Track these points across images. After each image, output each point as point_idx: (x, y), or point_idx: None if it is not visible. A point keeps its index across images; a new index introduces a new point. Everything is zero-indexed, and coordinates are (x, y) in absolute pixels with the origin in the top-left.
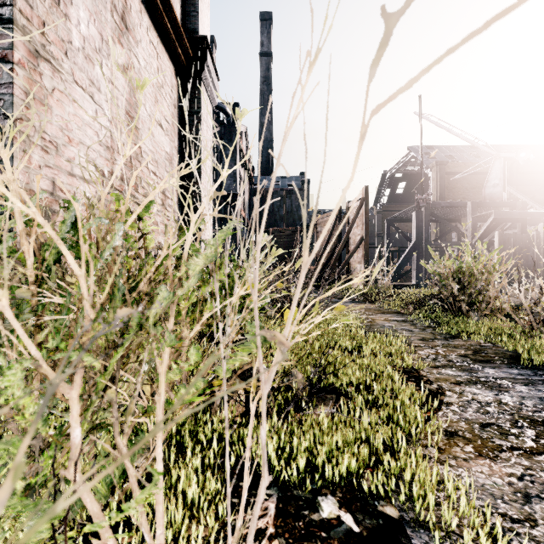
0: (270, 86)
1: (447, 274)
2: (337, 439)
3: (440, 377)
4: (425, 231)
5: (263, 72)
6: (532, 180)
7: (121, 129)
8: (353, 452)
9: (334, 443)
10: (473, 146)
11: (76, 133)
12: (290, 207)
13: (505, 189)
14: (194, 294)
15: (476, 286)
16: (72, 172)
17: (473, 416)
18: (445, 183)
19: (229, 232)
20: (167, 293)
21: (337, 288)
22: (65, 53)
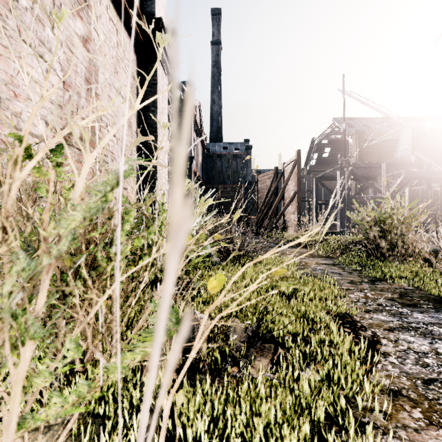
0: (220, 69)
1: (369, 223)
2: (276, 406)
3: (373, 323)
4: (347, 187)
5: (214, 57)
6: (435, 145)
7: (81, 94)
8: (293, 425)
9: (273, 417)
10: (386, 118)
11: (23, 89)
12: (236, 168)
13: (413, 153)
14: (127, 247)
15: (395, 233)
16: (19, 126)
17: (413, 369)
18: (363, 148)
19: (126, 173)
20: (27, 262)
21: (277, 249)
22: (9, 9)
